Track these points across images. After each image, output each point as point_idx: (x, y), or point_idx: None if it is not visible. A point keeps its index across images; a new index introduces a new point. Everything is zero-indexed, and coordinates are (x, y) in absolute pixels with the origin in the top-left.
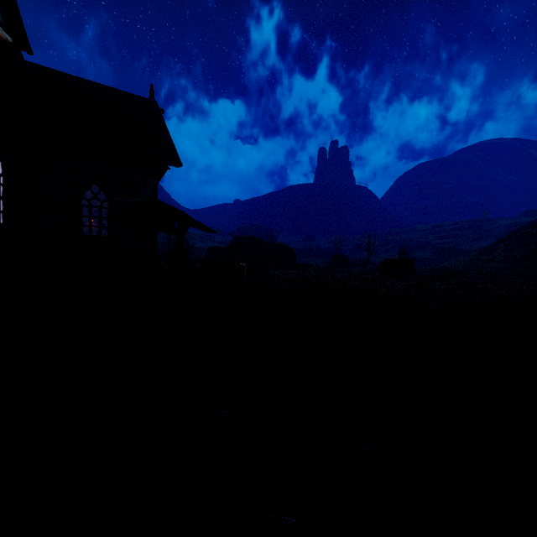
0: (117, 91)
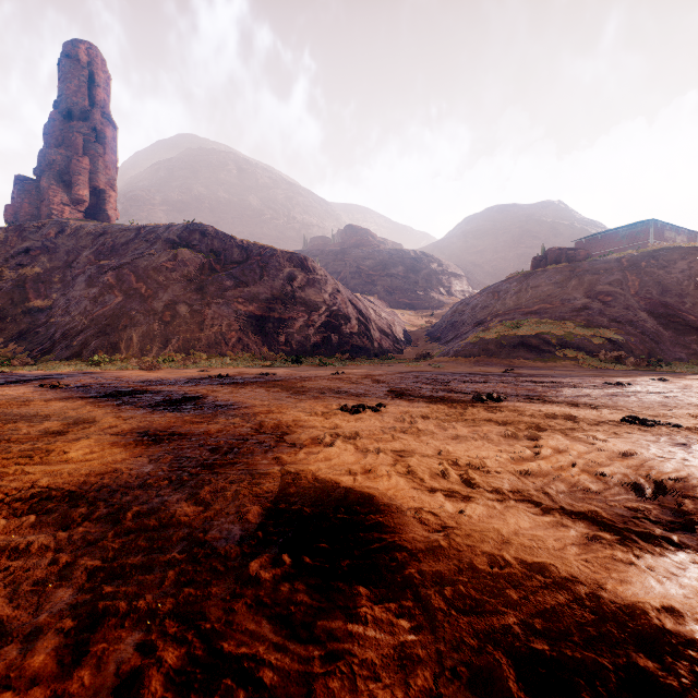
0: None
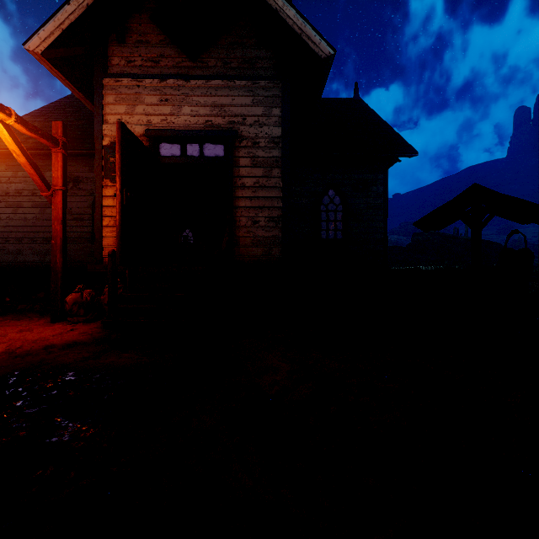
0: (326, 99)
